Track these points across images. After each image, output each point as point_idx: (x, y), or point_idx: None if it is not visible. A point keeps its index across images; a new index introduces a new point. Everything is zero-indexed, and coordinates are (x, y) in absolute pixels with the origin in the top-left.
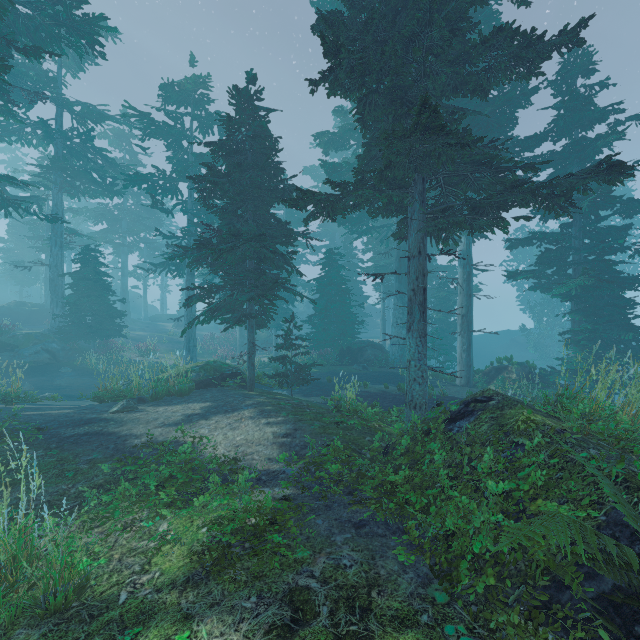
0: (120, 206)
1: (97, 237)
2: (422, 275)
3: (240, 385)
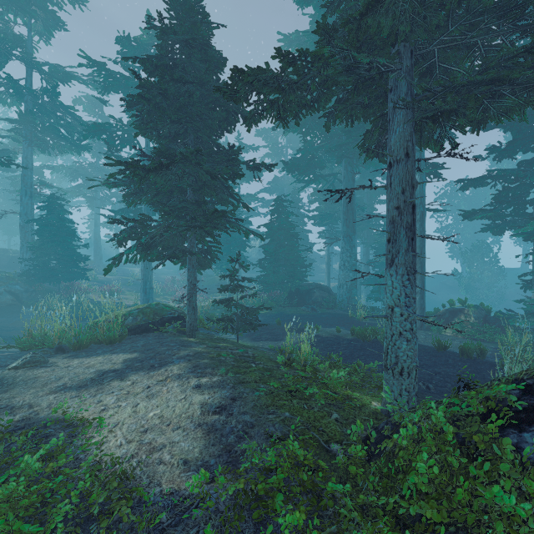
0: (93, 165)
1: (71, 191)
2: (410, 186)
3: (180, 330)
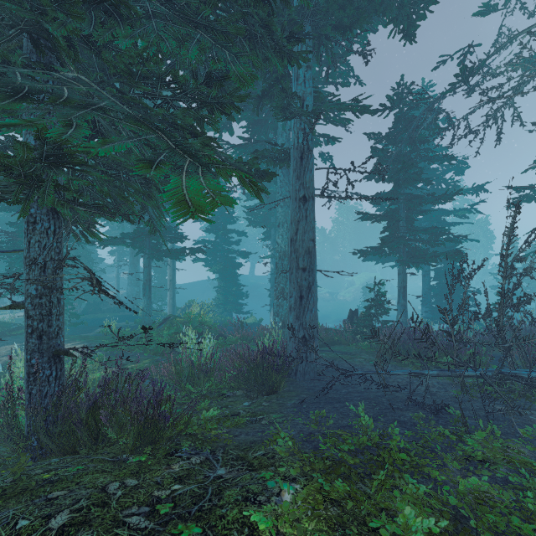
0: None
1: None
2: (149, 274)
3: None
